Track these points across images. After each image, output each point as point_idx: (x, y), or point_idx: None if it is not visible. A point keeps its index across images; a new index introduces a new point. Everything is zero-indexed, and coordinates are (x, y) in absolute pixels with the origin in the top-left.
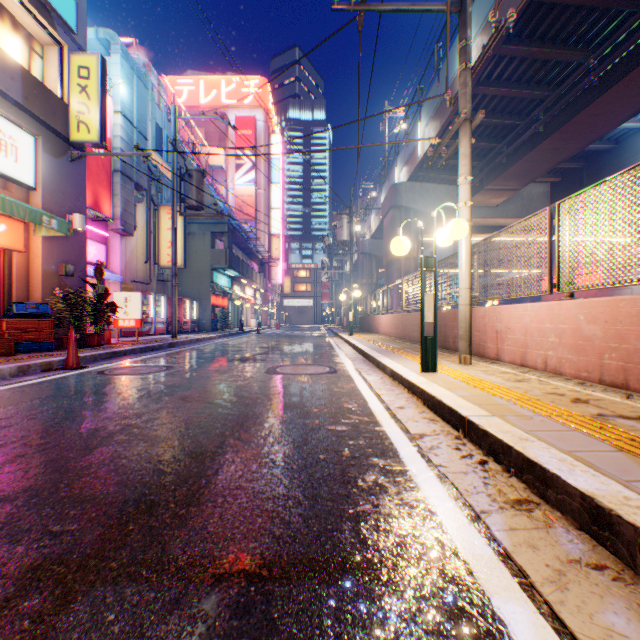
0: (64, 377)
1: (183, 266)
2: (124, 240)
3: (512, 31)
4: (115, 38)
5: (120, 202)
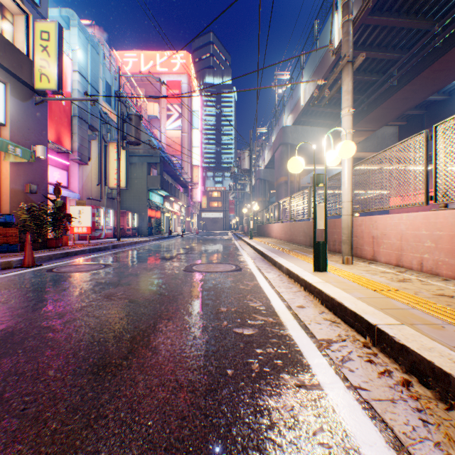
0: (17, 274)
1: (126, 187)
2: (81, 167)
3: (376, 5)
4: (74, 15)
5: (77, 139)
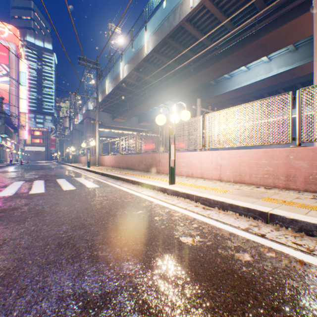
0: None
1: None
2: None
3: (117, 87)
4: None
5: None
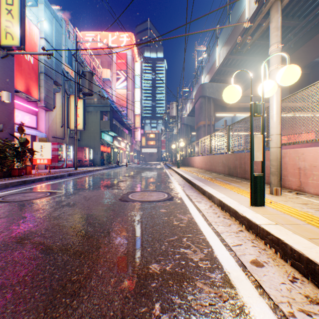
0: None
1: (83, 129)
2: (47, 113)
3: None
4: None
5: (44, 90)
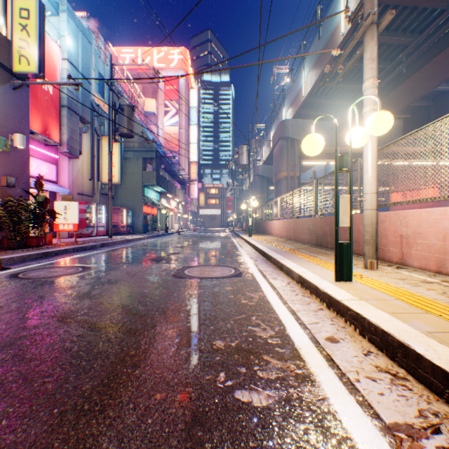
0: None
1: (120, 183)
2: (71, 161)
3: None
4: (63, 0)
5: (67, 131)
